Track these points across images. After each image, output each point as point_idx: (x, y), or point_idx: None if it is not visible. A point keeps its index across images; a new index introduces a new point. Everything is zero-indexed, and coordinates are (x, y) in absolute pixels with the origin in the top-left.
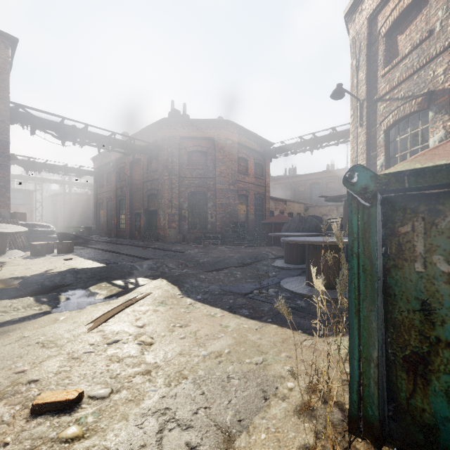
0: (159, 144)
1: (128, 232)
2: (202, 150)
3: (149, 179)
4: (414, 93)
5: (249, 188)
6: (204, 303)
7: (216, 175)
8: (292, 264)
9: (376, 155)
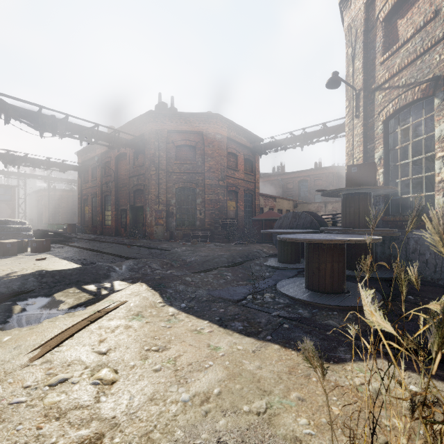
0: (145, 138)
1: (113, 229)
2: (191, 145)
3: (135, 174)
4: (417, 80)
5: (238, 184)
6: (190, 313)
7: (205, 170)
8: (287, 263)
9: (374, 147)
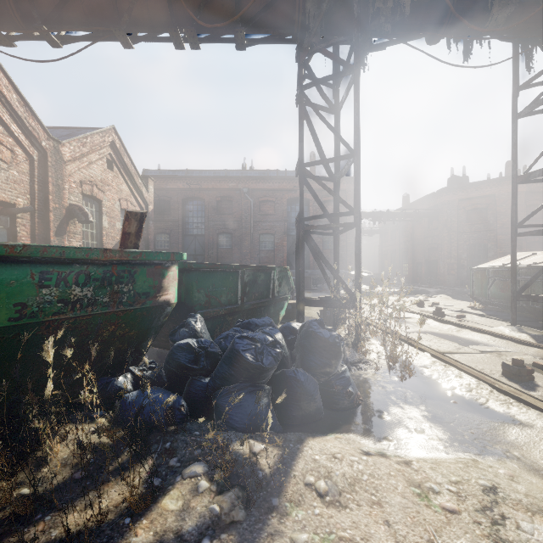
0: (439, 208)
1: (410, 278)
2: (482, 207)
3: (429, 236)
4: None
5: None
6: (461, 300)
7: (497, 227)
8: None
9: None
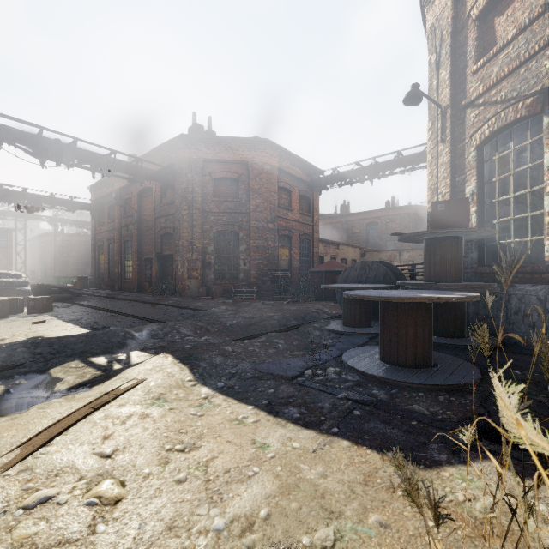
0: (175, 168)
1: (135, 283)
2: (233, 177)
3: (163, 214)
4: (521, 93)
5: (292, 227)
6: (229, 395)
7: (251, 209)
8: (354, 326)
9: (464, 179)
